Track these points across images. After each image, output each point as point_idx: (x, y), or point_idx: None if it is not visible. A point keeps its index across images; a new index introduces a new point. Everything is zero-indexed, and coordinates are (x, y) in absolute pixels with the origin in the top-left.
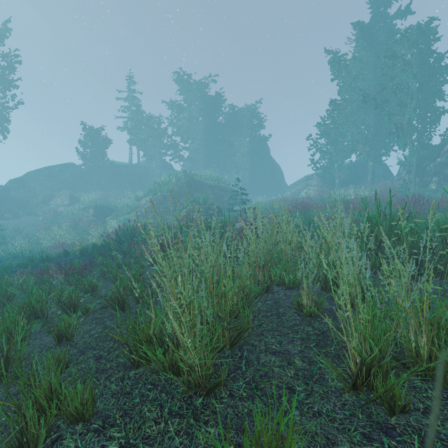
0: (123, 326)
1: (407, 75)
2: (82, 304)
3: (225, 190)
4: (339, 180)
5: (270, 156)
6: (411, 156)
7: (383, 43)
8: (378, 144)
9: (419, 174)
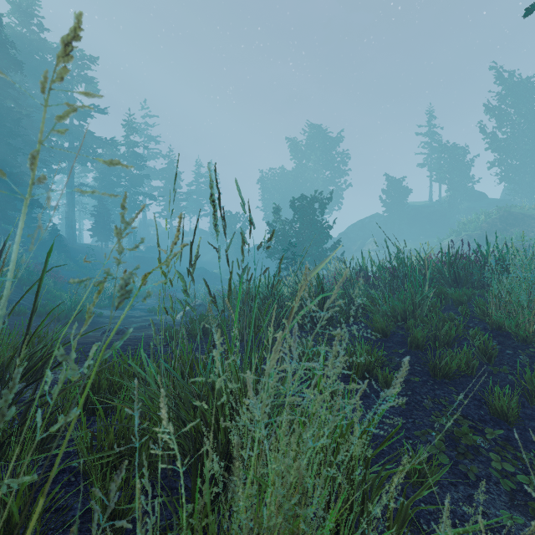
0: None
1: None
2: None
3: None
4: None
5: None
6: None
7: None
8: None
9: None
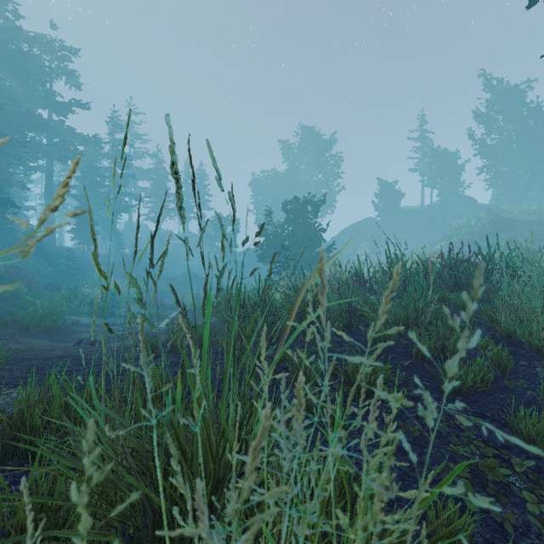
0: None
1: None
2: None
3: None
4: None
5: None
6: None
7: None
8: None
9: None
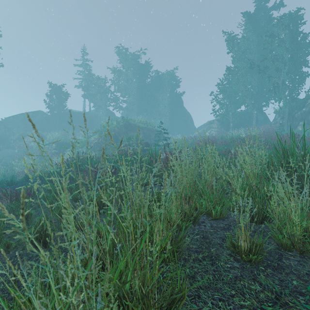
0: (37, 271)
1: (281, 48)
2: (2, 240)
3: (152, 131)
4: (233, 124)
5: (184, 107)
6: (285, 106)
7: (264, 26)
8: (260, 98)
9: (290, 120)
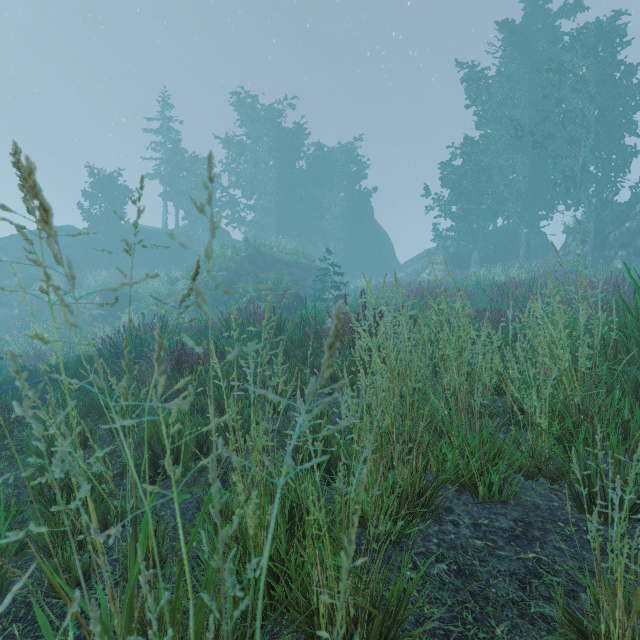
0: None
1: (581, 97)
2: None
3: (309, 269)
4: (478, 255)
5: (375, 220)
6: (588, 219)
7: (544, 51)
8: (535, 202)
9: (598, 246)
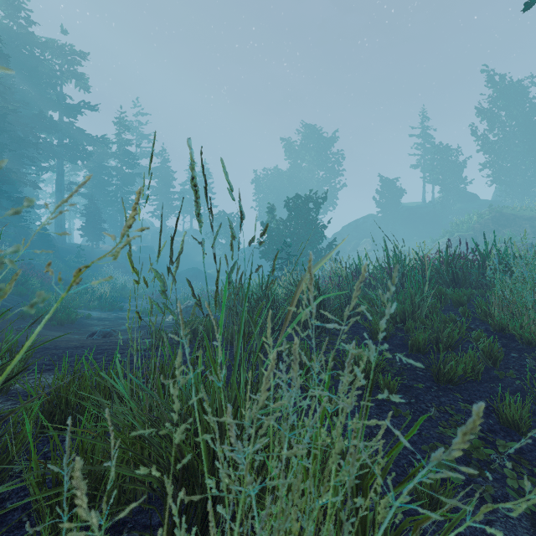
0: None
1: None
2: None
3: None
4: None
5: None
6: None
7: None
8: None
9: None
